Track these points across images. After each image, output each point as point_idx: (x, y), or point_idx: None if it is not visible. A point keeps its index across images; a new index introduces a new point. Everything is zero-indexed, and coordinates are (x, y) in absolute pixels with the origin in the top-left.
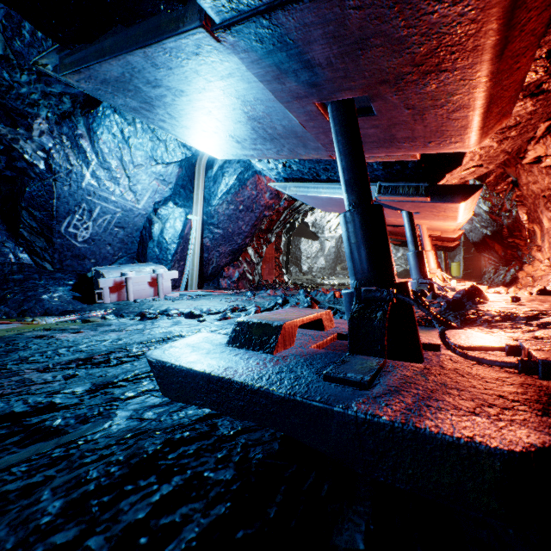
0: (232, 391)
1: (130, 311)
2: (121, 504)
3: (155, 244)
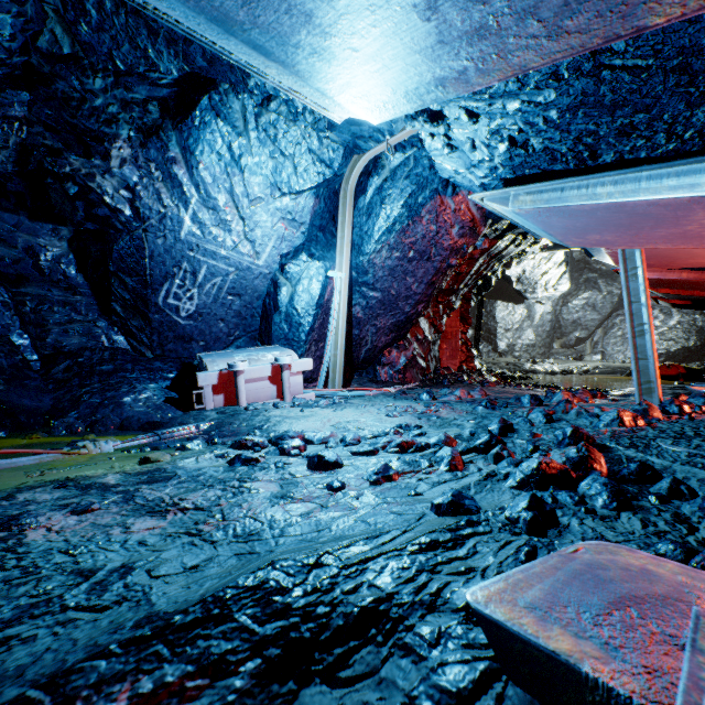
0: None
1: (232, 429)
2: None
3: (282, 317)
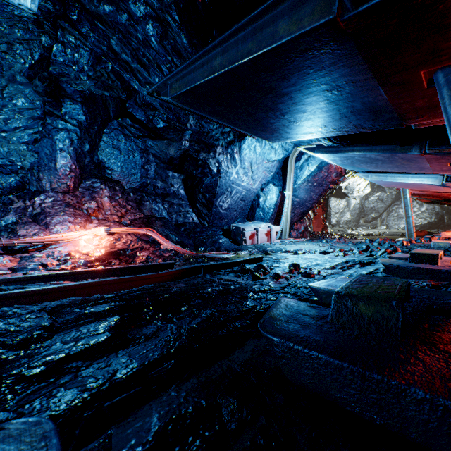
0: (440, 273)
1: (271, 250)
2: (442, 289)
3: (260, 209)
